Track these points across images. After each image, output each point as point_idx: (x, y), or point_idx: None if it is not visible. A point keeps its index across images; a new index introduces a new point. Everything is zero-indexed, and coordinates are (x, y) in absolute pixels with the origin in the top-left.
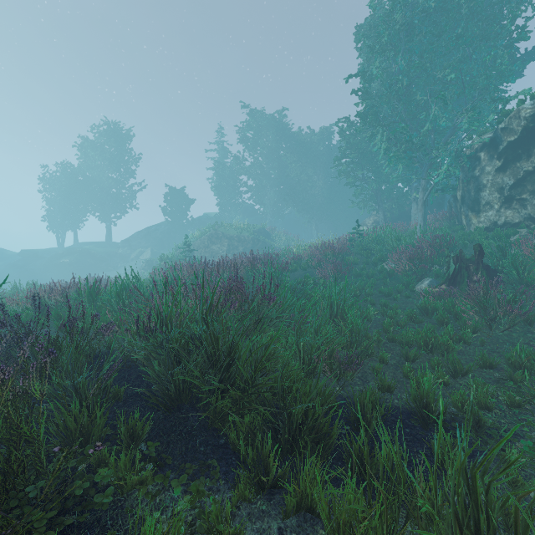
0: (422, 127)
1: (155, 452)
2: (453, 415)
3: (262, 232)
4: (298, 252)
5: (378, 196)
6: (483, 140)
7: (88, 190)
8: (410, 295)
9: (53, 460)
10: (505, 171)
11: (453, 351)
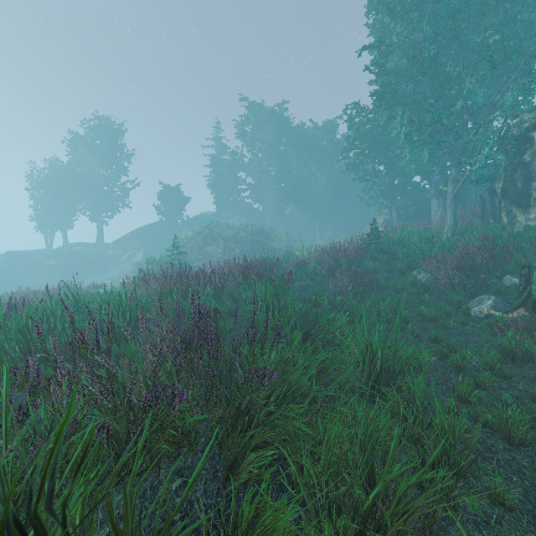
0: (451, 106)
1: None
2: None
3: (261, 233)
4: (302, 256)
5: (391, 192)
6: None
7: (78, 188)
8: (468, 322)
9: None
10: None
11: None
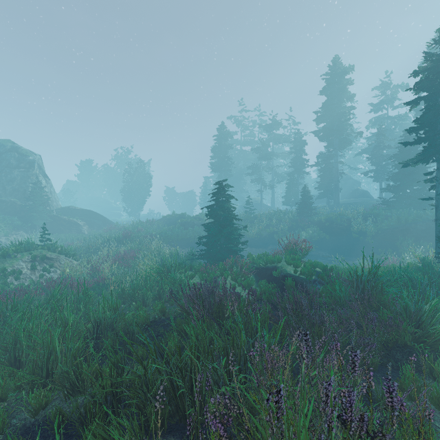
0: None
1: None
2: None
3: None
4: None
5: None
6: None
7: None
8: None
9: None
10: None
11: None
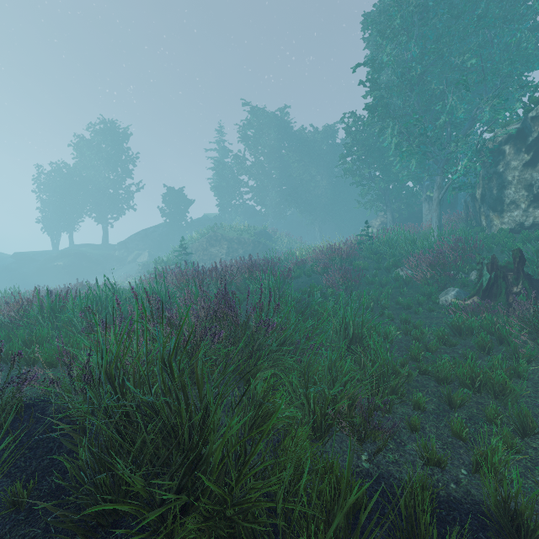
0: (437, 119)
1: None
2: None
3: (263, 234)
4: (302, 256)
5: (386, 196)
6: (509, 132)
7: (84, 190)
8: (434, 308)
9: None
10: (534, 166)
11: (512, 394)
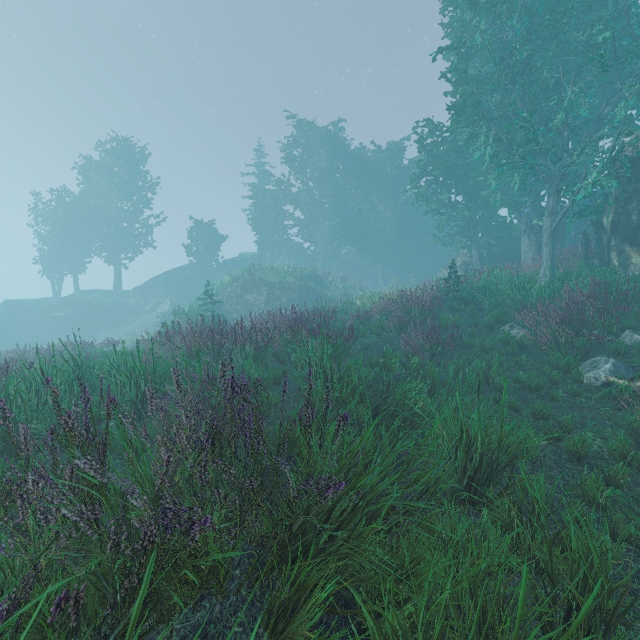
0: (548, 121)
1: None
2: None
3: (312, 278)
4: (363, 306)
5: (470, 228)
6: None
7: (91, 224)
8: (581, 392)
9: None
10: None
11: None
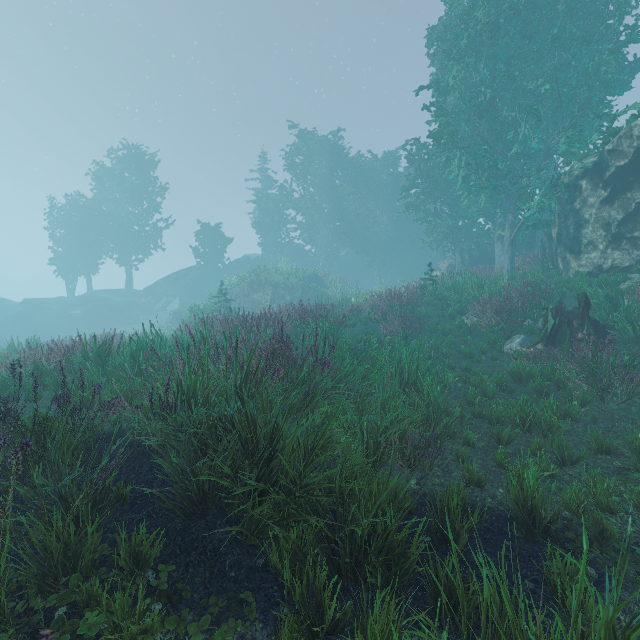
0: (509, 150)
1: (169, 580)
2: (565, 521)
3: (313, 278)
4: (358, 303)
5: (454, 235)
6: (585, 166)
7: (104, 227)
8: (497, 356)
9: (25, 595)
10: (612, 203)
11: (558, 431)
